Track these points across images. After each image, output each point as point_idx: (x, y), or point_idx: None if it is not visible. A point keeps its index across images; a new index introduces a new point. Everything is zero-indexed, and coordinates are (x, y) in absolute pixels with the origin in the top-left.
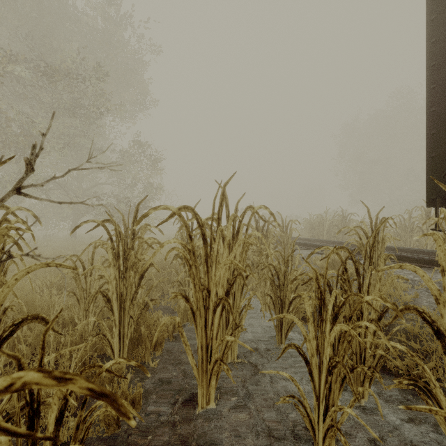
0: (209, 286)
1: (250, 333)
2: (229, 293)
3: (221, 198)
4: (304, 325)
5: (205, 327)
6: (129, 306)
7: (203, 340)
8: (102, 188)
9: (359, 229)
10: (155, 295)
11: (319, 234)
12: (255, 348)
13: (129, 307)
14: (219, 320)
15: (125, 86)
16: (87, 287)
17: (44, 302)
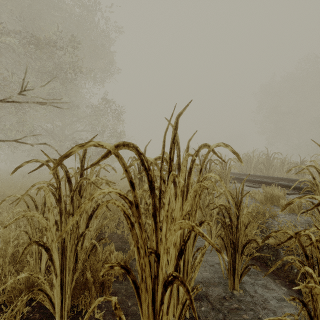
0: (158, 248)
1: (199, 271)
2: (183, 252)
3: (174, 133)
4: (251, 262)
5: (152, 301)
6: (68, 257)
7: (149, 319)
8: (80, 134)
9: (283, 166)
10: (111, 224)
11: (247, 169)
12: (206, 293)
13: (69, 258)
14: (171, 288)
15: (96, 58)
16: (39, 225)
17: (1, 237)
